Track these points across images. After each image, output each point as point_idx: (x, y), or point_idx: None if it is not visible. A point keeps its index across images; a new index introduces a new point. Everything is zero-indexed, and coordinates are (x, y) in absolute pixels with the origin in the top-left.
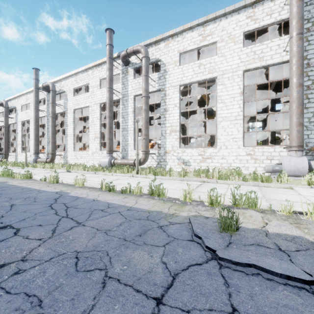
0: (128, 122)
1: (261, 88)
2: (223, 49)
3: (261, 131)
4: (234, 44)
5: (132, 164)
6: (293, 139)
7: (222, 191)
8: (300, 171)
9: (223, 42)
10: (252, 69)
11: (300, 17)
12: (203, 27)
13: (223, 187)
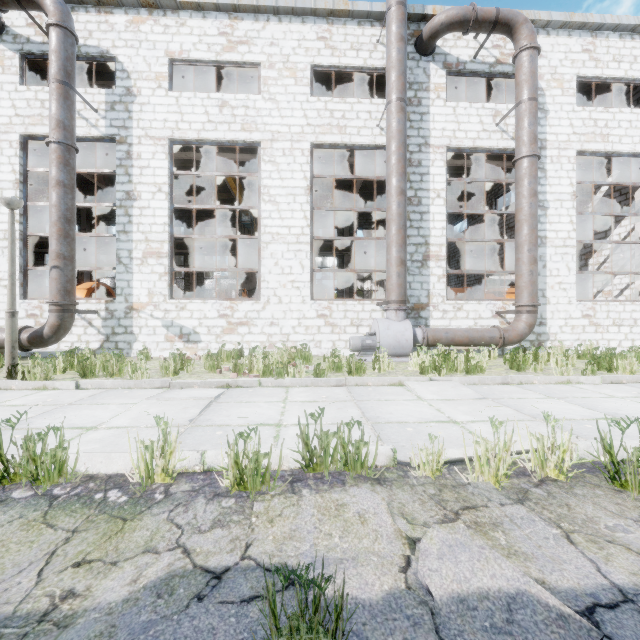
0: None
1: (337, 197)
2: (274, 86)
3: (343, 270)
4: (295, 83)
5: None
6: (392, 288)
7: (271, 411)
8: (403, 346)
9: (274, 70)
10: (328, 146)
11: (402, 71)
12: (230, 19)
13: (276, 397)
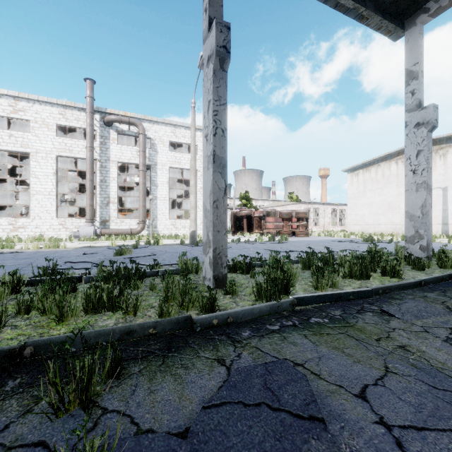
0: None
1: None
2: (38, 131)
3: (72, 206)
4: (48, 130)
5: None
6: (87, 214)
7: None
8: (90, 235)
9: (38, 124)
10: (65, 157)
11: (91, 137)
12: (15, 100)
13: None
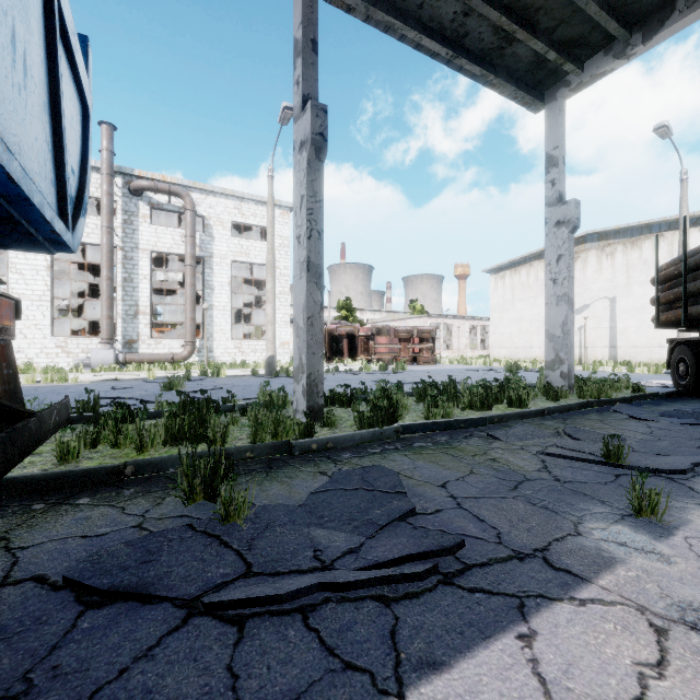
0: None
1: None
2: None
3: (77, 319)
4: None
5: None
6: (103, 331)
7: None
8: (108, 364)
9: None
10: None
11: (109, 212)
12: None
13: None
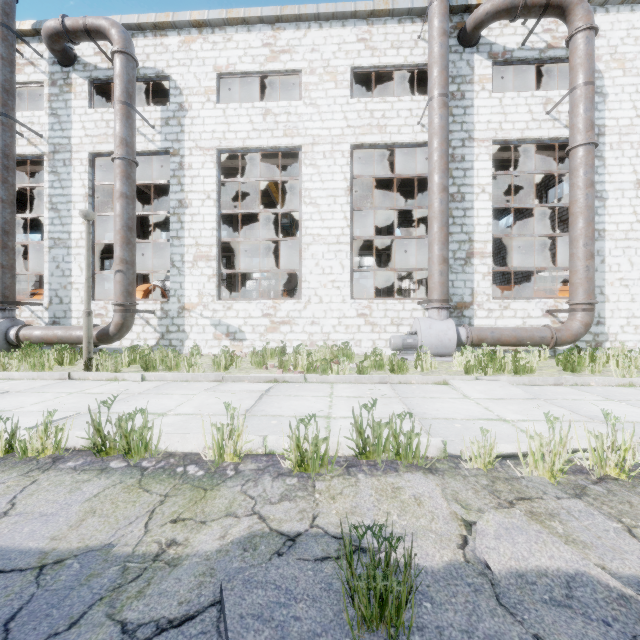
0: (72, 225)
1: (375, 196)
2: (315, 91)
3: (383, 269)
4: (335, 87)
5: (81, 340)
6: (434, 286)
7: (320, 405)
8: (446, 346)
9: (315, 76)
10: (368, 147)
11: (445, 66)
12: (273, 30)
13: (322, 392)
